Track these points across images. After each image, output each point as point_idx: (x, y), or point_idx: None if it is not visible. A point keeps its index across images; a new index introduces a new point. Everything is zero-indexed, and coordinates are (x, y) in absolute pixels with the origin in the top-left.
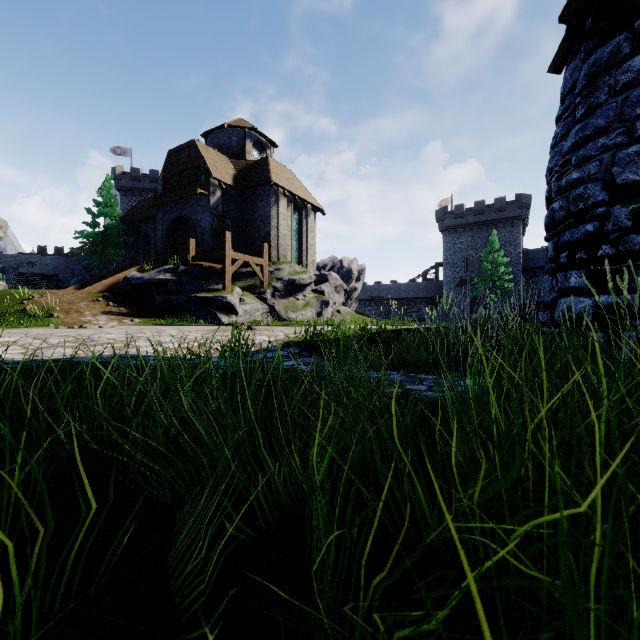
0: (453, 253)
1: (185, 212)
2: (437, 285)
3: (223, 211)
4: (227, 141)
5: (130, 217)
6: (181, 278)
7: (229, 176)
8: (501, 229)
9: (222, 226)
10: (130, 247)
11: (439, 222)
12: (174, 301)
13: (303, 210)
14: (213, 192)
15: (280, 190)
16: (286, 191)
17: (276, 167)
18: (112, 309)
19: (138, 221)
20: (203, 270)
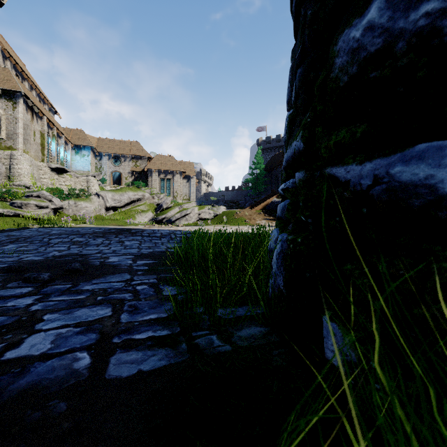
0: None
1: None
2: None
3: None
4: None
5: (268, 167)
6: None
7: None
8: None
9: None
10: (268, 183)
11: None
12: None
13: None
14: None
15: None
16: None
17: None
18: (267, 217)
19: (272, 168)
20: None
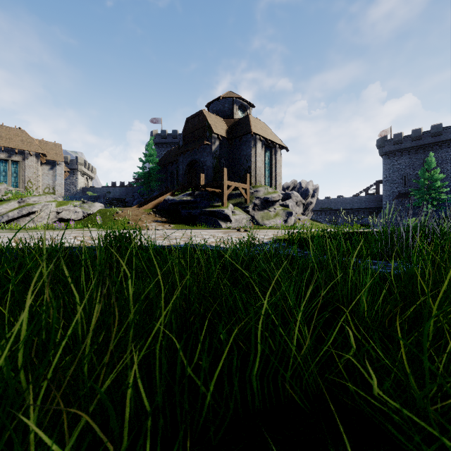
0: (392, 172)
1: (196, 156)
2: (377, 198)
3: (220, 154)
4: (221, 107)
5: (162, 161)
6: (196, 199)
7: (223, 131)
8: (437, 150)
9: (219, 164)
10: (162, 180)
11: (379, 149)
12: (192, 213)
13: (273, 149)
14: (214, 142)
15: (257, 137)
16: (261, 137)
17: (254, 121)
18: (158, 219)
19: (167, 164)
20: (209, 193)
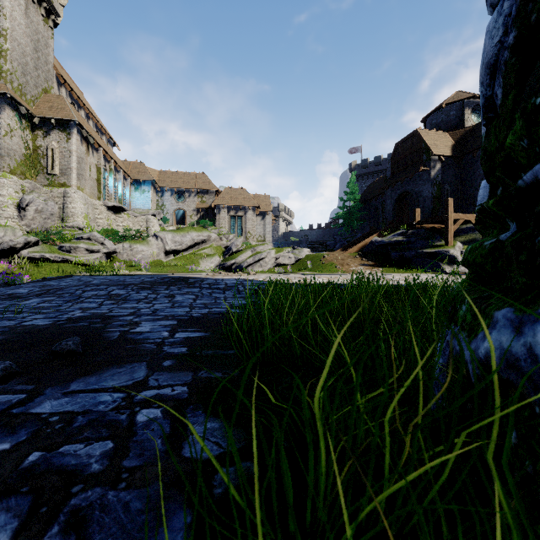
0: None
1: (408, 187)
2: None
3: (442, 179)
4: (444, 118)
5: (364, 197)
6: (410, 239)
7: (447, 148)
8: None
9: (441, 192)
10: (364, 218)
11: None
12: (405, 256)
13: None
14: (433, 166)
15: None
16: None
17: None
18: (364, 262)
19: (370, 199)
20: (426, 231)
